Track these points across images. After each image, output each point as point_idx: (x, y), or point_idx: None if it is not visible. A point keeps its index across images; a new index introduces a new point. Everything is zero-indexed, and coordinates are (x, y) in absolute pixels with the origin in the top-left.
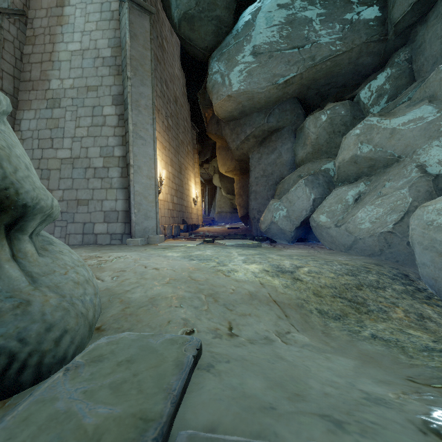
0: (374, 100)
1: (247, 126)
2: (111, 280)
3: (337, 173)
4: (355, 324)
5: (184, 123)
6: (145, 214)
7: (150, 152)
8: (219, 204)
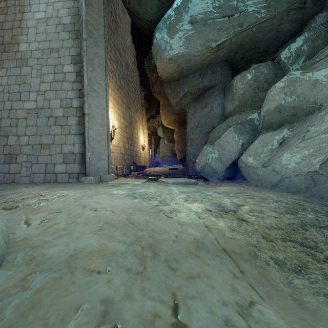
0: (293, 60)
1: (185, 86)
2: (38, 224)
3: (262, 121)
4: (325, 282)
5: (134, 85)
6: (98, 156)
7: (103, 103)
8: (162, 150)
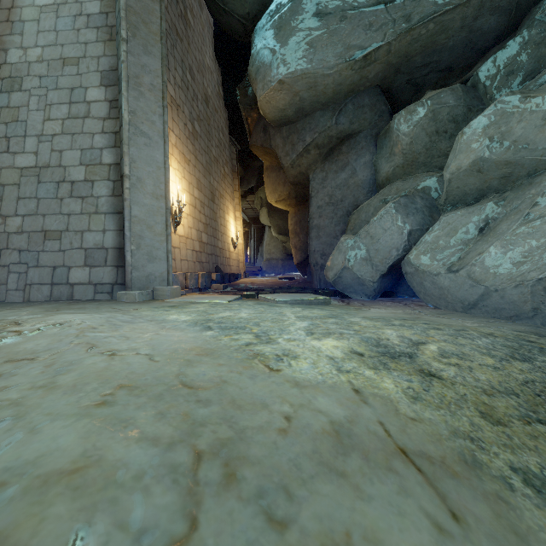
0: (502, 80)
1: (307, 132)
2: None
3: (446, 190)
4: None
5: (218, 134)
6: (149, 253)
7: (159, 157)
8: (269, 248)
